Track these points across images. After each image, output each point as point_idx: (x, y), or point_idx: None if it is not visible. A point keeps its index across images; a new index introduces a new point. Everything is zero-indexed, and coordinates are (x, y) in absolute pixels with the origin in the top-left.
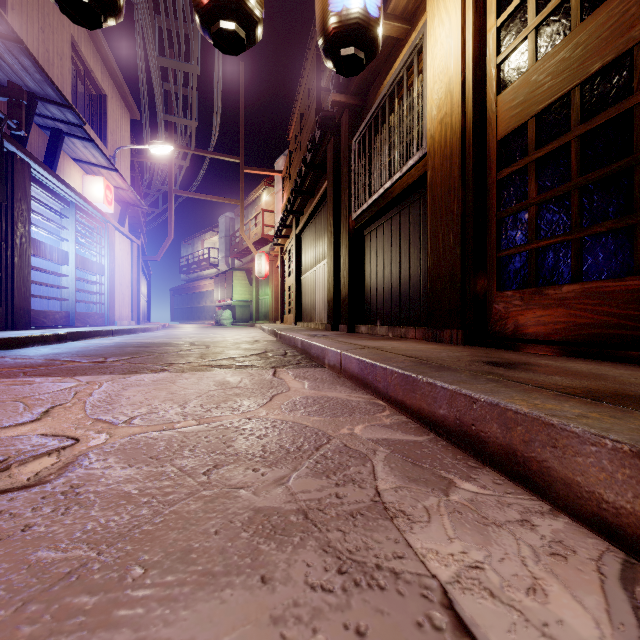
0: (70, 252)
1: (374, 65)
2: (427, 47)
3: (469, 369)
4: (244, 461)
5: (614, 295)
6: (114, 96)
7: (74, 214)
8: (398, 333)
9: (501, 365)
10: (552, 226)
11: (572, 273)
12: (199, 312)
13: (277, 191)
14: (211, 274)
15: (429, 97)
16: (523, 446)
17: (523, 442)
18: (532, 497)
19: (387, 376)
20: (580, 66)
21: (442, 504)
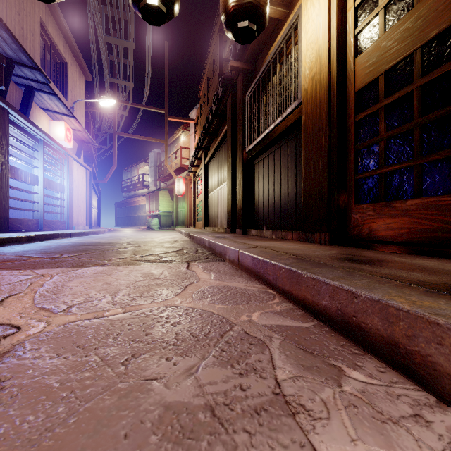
0: (39, 176)
1: (261, 40)
2: (301, 24)
3: (342, 266)
4: (159, 349)
5: (449, 207)
6: (73, 63)
7: (42, 148)
8: (279, 235)
9: (366, 262)
10: (398, 155)
11: (414, 191)
12: (135, 220)
13: (191, 134)
14: (144, 193)
15: (303, 61)
16: (405, 340)
17: (405, 336)
18: (416, 387)
19: (276, 271)
20: (421, 33)
21: (337, 396)
